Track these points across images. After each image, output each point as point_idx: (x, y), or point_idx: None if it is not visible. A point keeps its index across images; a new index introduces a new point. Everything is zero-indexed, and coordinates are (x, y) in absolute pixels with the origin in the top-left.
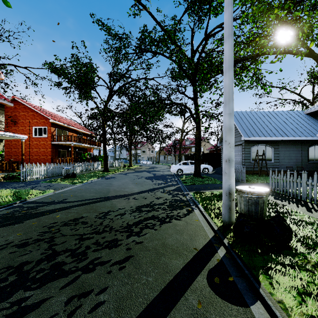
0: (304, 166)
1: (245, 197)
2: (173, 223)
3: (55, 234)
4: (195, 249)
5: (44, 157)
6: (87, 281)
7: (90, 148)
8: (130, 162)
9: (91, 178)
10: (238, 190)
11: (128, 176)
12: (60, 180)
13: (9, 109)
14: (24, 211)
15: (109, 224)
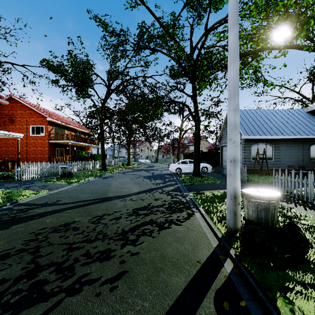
0: (305, 165)
1: (254, 202)
2: (173, 229)
3: (42, 242)
4: (198, 262)
5: (42, 156)
6: (70, 308)
7: (88, 147)
8: (128, 160)
9: (88, 177)
10: (245, 193)
11: (126, 175)
12: (56, 180)
13: (6, 107)
14: (12, 215)
15: (102, 230)
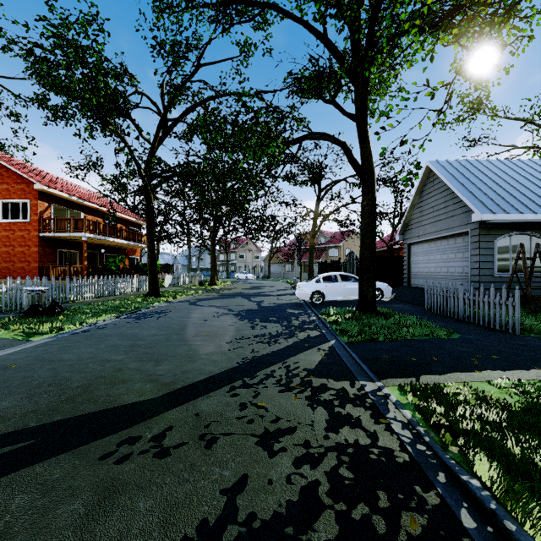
0: None
1: None
2: None
3: None
4: None
5: (24, 264)
6: None
7: (133, 249)
8: (212, 275)
9: (99, 315)
10: None
11: (197, 309)
12: (0, 325)
13: None
14: None
15: None
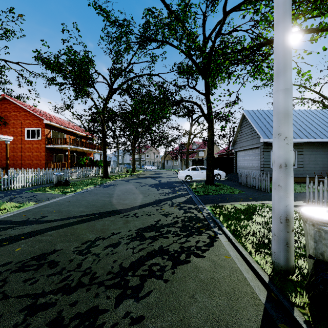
0: None
1: None
2: (193, 265)
3: None
4: None
5: (38, 161)
6: None
7: (90, 152)
8: (133, 167)
9: (86, 185)
10: (312, 217)
11: (130, 183)
12: (49, 189)
13: None
14: None
15: (91, 267)
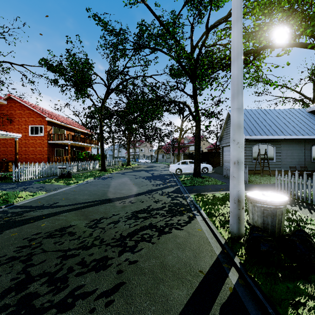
0: (307, 166)
1: (259, 207)
2: (173, 234)
3: (35, 249)
4: (200, 272)
5: (41, 156)
6: None
7: (88, 147)
8: (128, 161)
9: (87, 178)
10: (250, 197)
11: (125, 176)
12: (55, 181)
13: (4, 107)
14: (6, 218)
15: (99, 235)
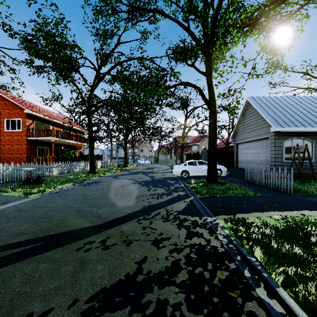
0: None
1: None
2: None
3: None
4: None
5: (19, 155)
6: None
7: (80, 146)
8: (125, 161)
9: (63, 183)
10: None
11: (117, 180)
12: (11, 189)
13: None
14: None
15: None
